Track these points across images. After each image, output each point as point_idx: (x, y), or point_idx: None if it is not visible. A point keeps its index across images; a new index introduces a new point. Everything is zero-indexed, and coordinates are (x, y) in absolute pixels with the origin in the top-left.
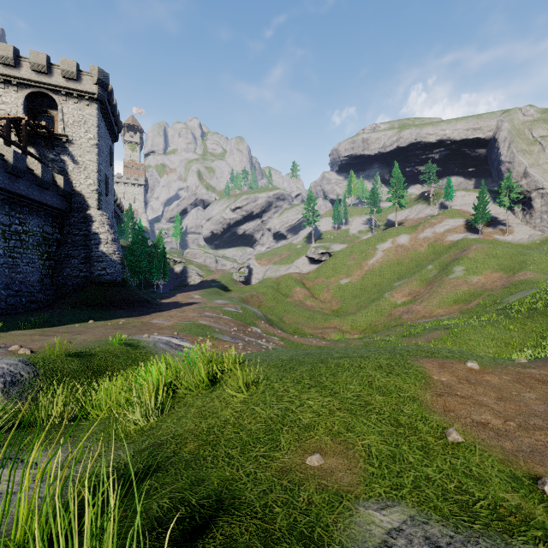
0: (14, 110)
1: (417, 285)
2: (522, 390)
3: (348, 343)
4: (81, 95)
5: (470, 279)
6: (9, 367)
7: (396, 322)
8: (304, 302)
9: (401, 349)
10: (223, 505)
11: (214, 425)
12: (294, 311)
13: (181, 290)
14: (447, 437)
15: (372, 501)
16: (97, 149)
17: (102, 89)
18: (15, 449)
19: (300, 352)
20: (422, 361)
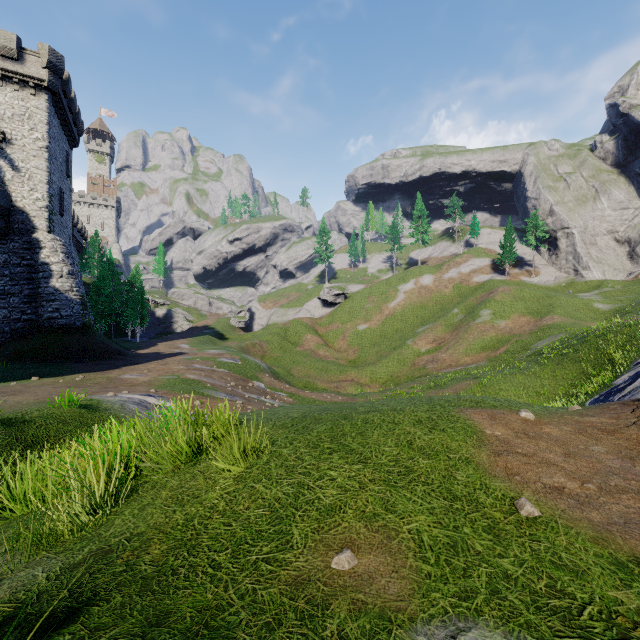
0: None
1: (442, 331)
2: (589, 443)
3: (367, 398)
4: (24, 80)
5: (498, 324)
6: None
7: (420, 372)
8: (316, 352)
9: (439, 399)
10: None
11: (194, 516)
12: (304, 362)
13: (163, 339)
14: (519, 510)
15: (436, 623)
16: (47, 153)
17: (54, 75)
18: None
19: (314, 408)
20: (468, 413)
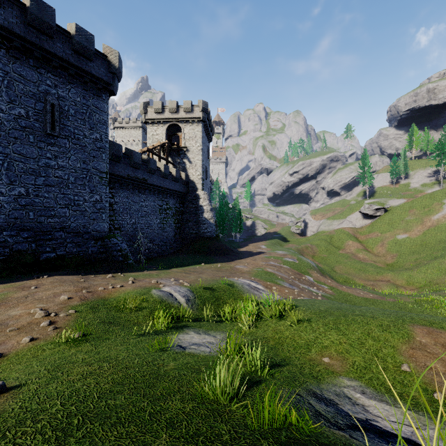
0: (161, 138)
1: None
2: None
3: (396, 299)
4: (193, 120)
5: None
6: (185, 292)
7: None
8: (356, 255)
9: (408, 316)
10: (286, 363)
11: (281, 337)
12: (345, 262)
13: (251, 241)
14: (401, 367)
15: (346, 378)
16: (201, 152)
17: (204, 113)
18: (203, 329)
19: (335, 305)
20: (416, 327)
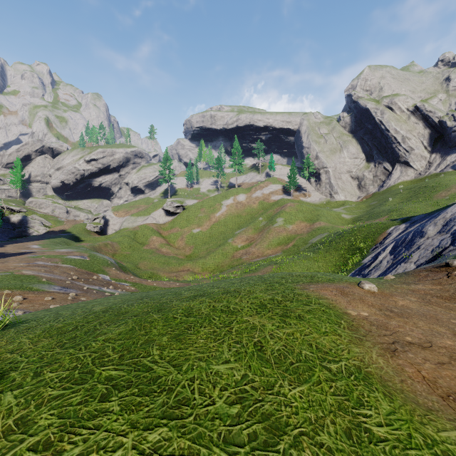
0: None
1: (252, 232)
2: (452, 315)
3: (199, 283)
4: None
5: (287, 227)
6: None
7: (237, 262)
8: (160, 249)
9: (271, 277)
10: None
11: None
12: (150, 257)
13: (15, 241)
14: None
15: None
16: None
17: None
18: None
19: (136, 295)
20: (314, 289)
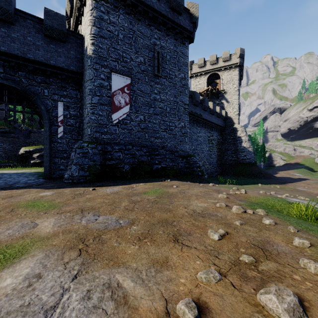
0: (203, 86)
1: None
2: None
3: None
4: (231, 67)
5: None
6: None
7: None
8: None
9: None
10: None
11: None
12: None
13: (277, 169)
14: None
15: None
16: (238, 92)
17: (241, 59)
18: None
19: None
20: None
